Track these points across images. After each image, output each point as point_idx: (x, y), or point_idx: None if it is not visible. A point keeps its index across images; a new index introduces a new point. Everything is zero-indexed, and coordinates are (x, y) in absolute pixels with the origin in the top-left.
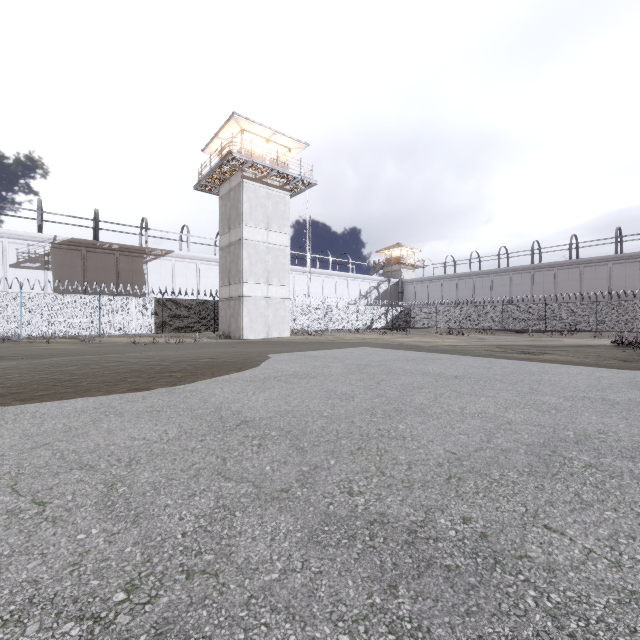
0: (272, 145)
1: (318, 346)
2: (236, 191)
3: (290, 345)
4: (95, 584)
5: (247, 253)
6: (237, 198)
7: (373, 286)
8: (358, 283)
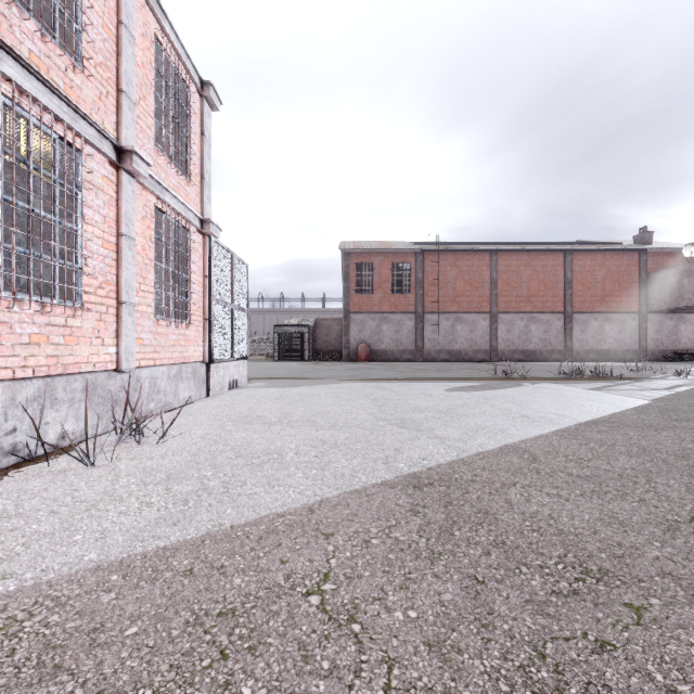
0: None
1: None
2: None
3: None
4: None
5: None
6: None
7: None
8: None
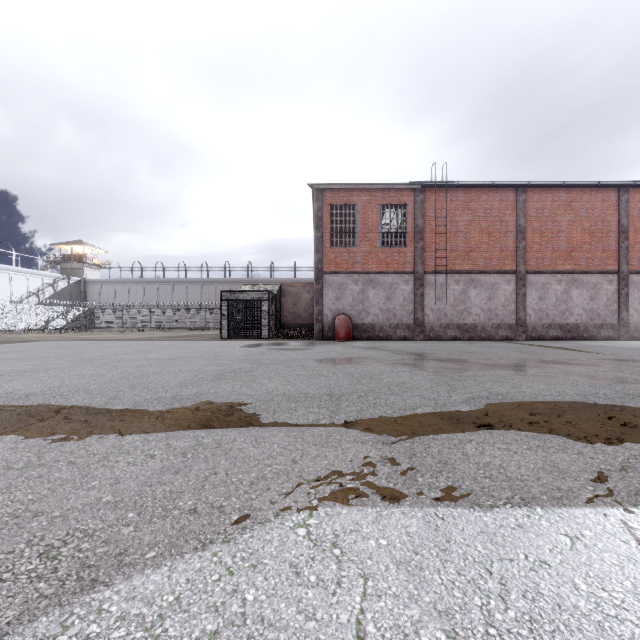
0: None
1: None
2: None
3: None
4: (25, 365)
5: None
6: None
7: (48, 283)
8: (26, 278)
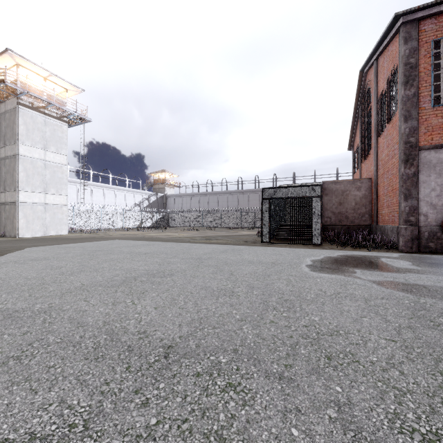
0: (50, 83)
1: (84, 240)
2: (12, 114)
3: (61, 240)
4: None
5: (23, 167)
6: (13, 120)
7: (145, 198)
8: (133, 195)
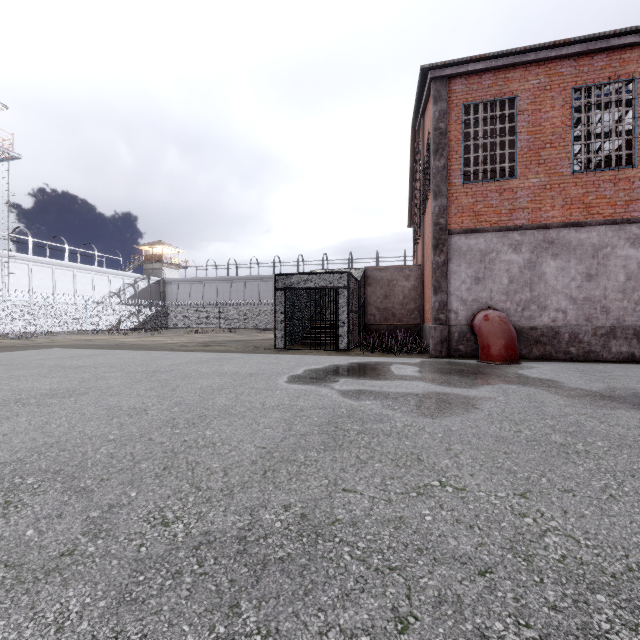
0: None
1: None
2: None
3: None
4: None
5: None
6: None
7: (128, 283)
8: (108, 279)
